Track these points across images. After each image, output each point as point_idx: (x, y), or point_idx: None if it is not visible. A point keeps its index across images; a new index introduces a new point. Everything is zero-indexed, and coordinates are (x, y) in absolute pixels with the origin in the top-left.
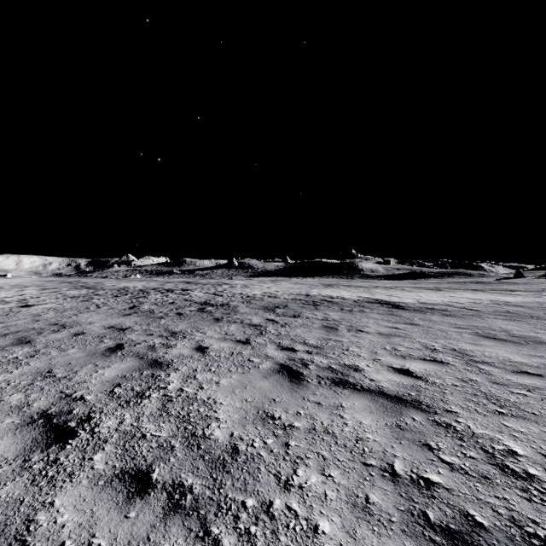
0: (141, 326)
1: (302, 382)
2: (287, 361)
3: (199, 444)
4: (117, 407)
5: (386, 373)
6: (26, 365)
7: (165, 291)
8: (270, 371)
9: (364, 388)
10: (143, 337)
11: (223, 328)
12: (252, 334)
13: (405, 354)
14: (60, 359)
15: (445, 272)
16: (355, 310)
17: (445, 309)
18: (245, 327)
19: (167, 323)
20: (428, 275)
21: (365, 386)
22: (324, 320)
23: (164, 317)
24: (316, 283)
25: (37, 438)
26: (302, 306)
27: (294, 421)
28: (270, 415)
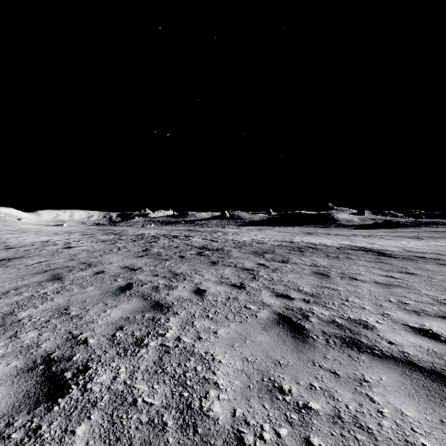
0: (149, 267)
1: (307, 339)
2: (284, 310)
3: (195, 425)
4: (114, 356)
5: (404, 333)
6: (50, 301)
7: (171, 237)
8: (269, 322)
9: (386, 354)
10: (150, 277)
11: (218, 271)
12: (246, 279)
13: (417, 309)
14: (78, 296)
15: (422, 222)
16: (341, 256)
17: (437, 258)
18: (238, 270)
19: (171, 265)
20: (404, 224)
21: (386, 352)
22: (313, 266)
23: (168, 259)
24: (296, 231)
25: (30, 392)
26: (288, 252)
27: (309, 398)
28: (277, 386)
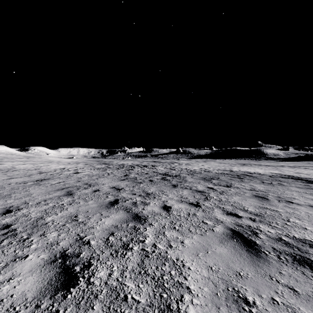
0: (129, 187)
1: (260, 254)
2: (235, 226)
3: None
4: (109, 256)
5: None
6: (65, 210)
7: (142, 166)
8: (224, 236)
9: None
10: (130, 195)
11: (178, 192)
12: (200, 199)
13: None
14: (83, 207)
15: None
16: (274, 183)
17: None
18: (193, 192)
19: (144, 187)
20: None
21: None
22: (252, 190)
23: (142, 182)
24: (233, 163)
25: (52, 280)
26: (230, 179)
27: None
28: (241, 297)
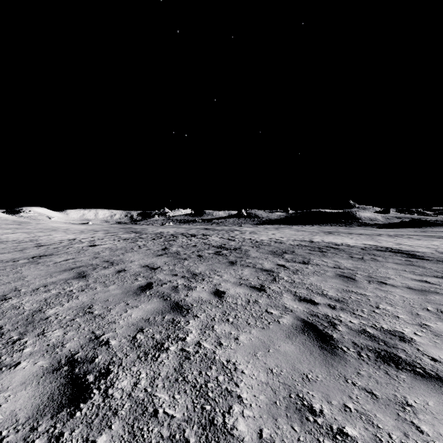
0: (168, 266)
1: (336, 351)
2: (309, 316)
3: None
4: (135, 360)
5: None
6: (75, 299)
7: (189, 235)
8: (293, 329)
9: (429, 373)
10: (169, 277)
11: (237, 271)
12: (266, 280)
13: None
14: (101, 295)
15: None
16: (366, 258)
17: None
18: (257, 271)
19: (189, 264)
20: (434, 223)
21: (429, 370)
22: (336, 268)
23: (187, 259)
24: (316, 230)
25: (54, 394)
26: (309, 252)
27: (344, 422)
28: (306, 405)
